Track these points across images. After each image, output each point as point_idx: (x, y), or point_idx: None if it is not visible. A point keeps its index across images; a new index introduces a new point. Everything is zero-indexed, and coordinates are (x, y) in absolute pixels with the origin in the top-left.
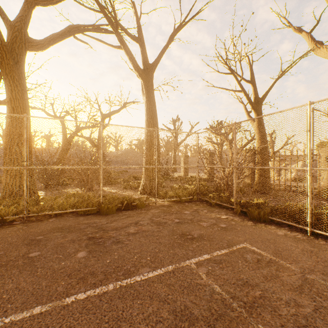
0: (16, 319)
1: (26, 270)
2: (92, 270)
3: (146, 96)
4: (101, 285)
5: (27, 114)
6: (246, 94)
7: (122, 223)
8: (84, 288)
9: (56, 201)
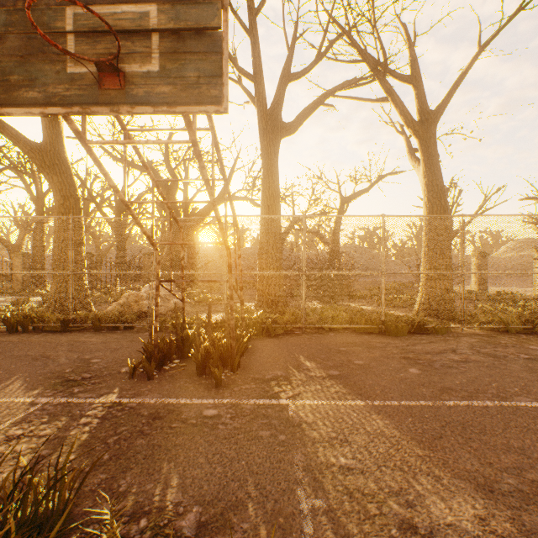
0: (410, 404)
1: (369, 373)
2: (445, 386)
3: (424, 162)
4: (473, 400)
5: (279, 211)
6: None
7: (430, 348)
8: (454, 398)
9: (323, 314)
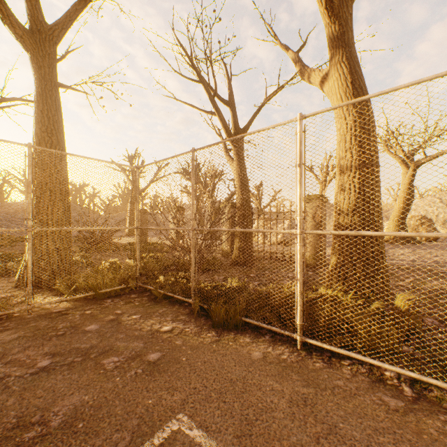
0: None
1: None
2: None
3: (36, 85)
4: None
5: None
6: (223, 119)
7: None
8: None
9: None
